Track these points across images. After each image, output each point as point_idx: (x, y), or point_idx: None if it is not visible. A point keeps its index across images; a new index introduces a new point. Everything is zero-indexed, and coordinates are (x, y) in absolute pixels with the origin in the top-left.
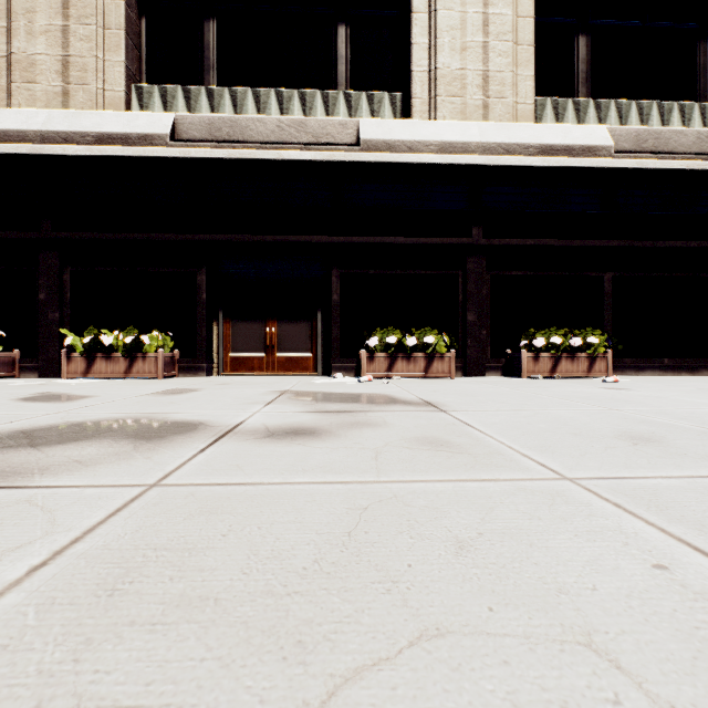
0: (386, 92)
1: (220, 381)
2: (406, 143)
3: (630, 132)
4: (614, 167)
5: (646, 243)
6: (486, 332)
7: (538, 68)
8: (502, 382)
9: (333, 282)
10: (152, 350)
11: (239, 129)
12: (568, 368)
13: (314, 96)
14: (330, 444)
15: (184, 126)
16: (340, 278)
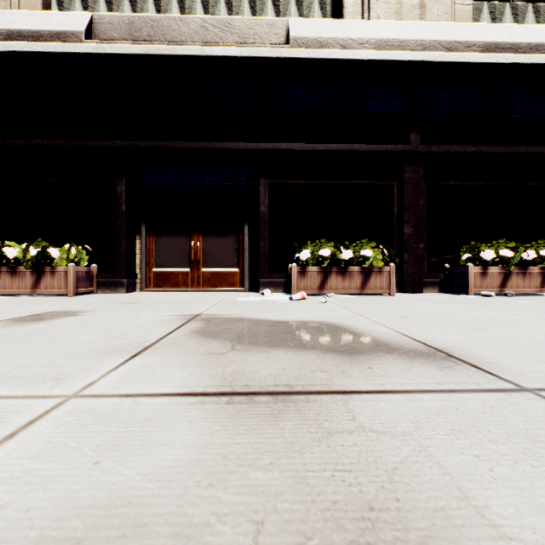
0: None
1: (133, 298)
2: (339, 41)
3: None
4: None
5: None
6: (422, 245)
7: None
8: (458, 300)
9: (260, 193)
10: (63, 264)
11: (160, 29)
12: (519, 284)
13: (241, 1)
14: None
15: (101, 26)
16: (267, 189)
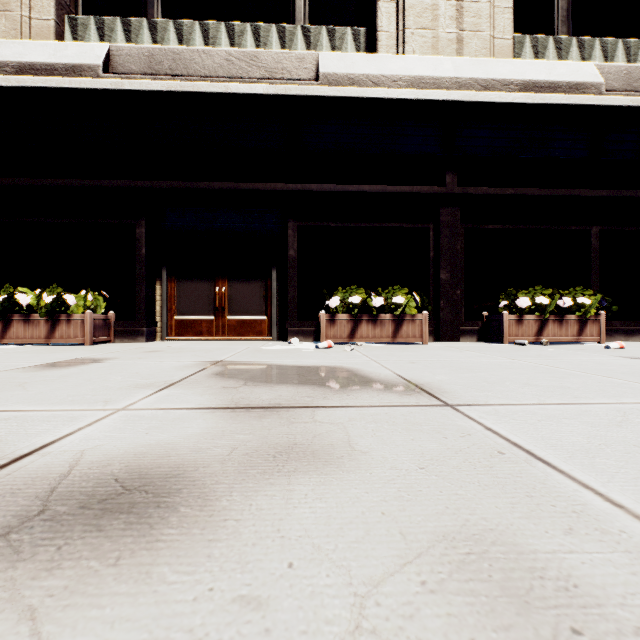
0: (349, 27)
1: (154, 347)
2: (371, 77)
3: (619, 69)
4: (606, 105)
5: (638, 193)
6: (460, 292)
7: (514, 4)
8: (486, 348)
9: (289, 236)
10: (79, 311)
11: (183, 63)
12: (555, 333)
13: (269, 31)
14: (145, 611)
15: (120, 58)
16: (297, 231)
